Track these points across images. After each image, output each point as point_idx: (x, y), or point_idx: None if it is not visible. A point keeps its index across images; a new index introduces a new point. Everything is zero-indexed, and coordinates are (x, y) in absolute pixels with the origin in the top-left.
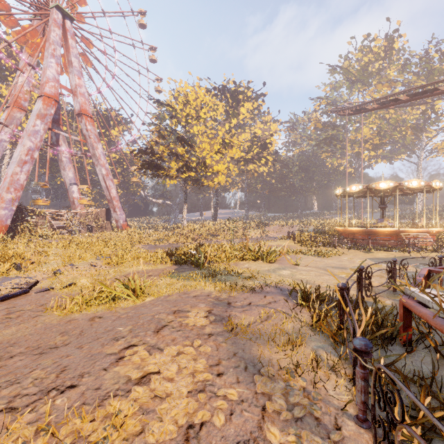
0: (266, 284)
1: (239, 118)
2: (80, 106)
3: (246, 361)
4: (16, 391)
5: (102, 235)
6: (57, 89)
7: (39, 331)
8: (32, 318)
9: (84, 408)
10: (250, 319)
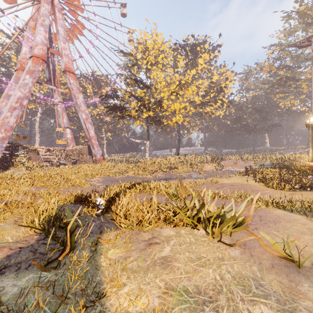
0: None
1: (198, 68)
2: (64, 65)
3: None
4: None
5: (79, 167)
6: (45, 51)
7: None
8: None
9: None
10: None
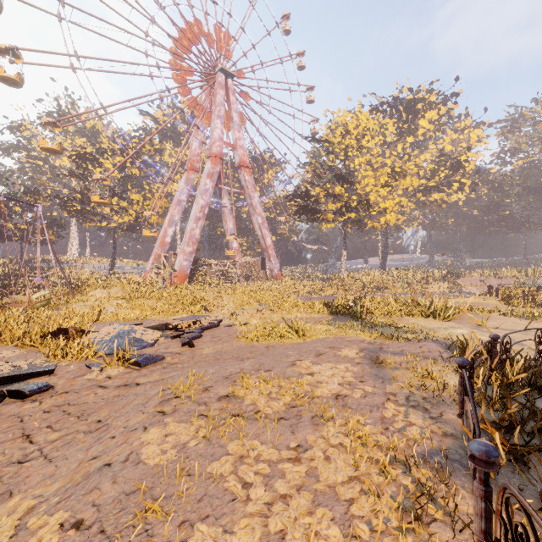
0: (427, 338)
1: (418, 133)
2: (239, 159)
3: (384, 379)
4: (242, 367)
5: (258, 285)
6: (222, 147)
7: (236, 349)
8: (228, 341)
9: (279, 379)
10: (398, 360)
